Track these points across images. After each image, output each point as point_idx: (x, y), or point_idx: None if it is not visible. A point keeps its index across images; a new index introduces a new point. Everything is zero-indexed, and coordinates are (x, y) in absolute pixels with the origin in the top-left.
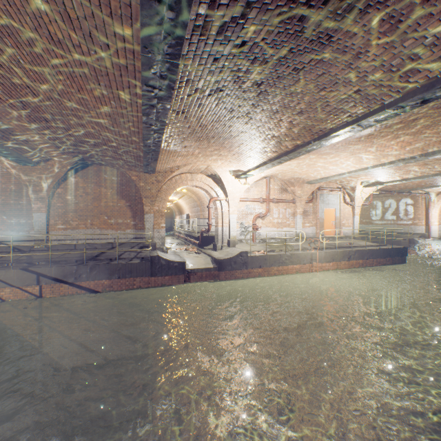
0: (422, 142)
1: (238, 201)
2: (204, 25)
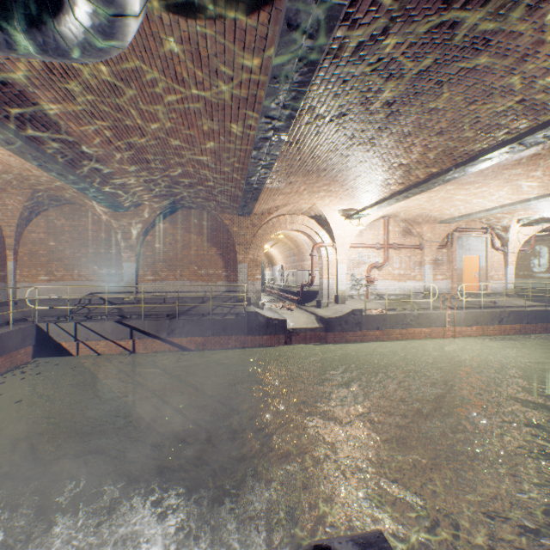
0: None
1: (347, 247)
2: (340, 48)
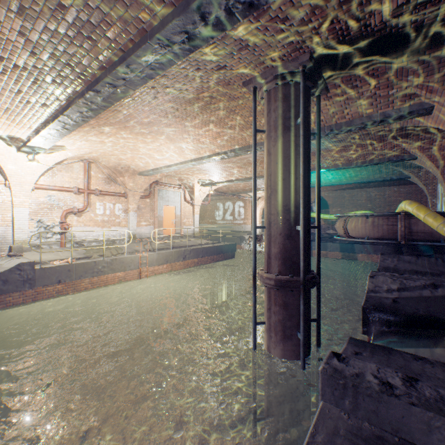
0: (229, 134)
1: (31, 188)
2: None
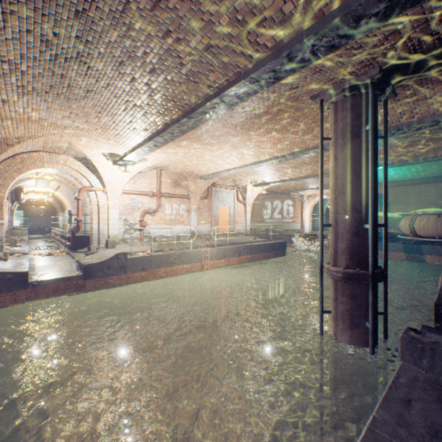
0: (289, 140)
1: (120, 193)
2: None
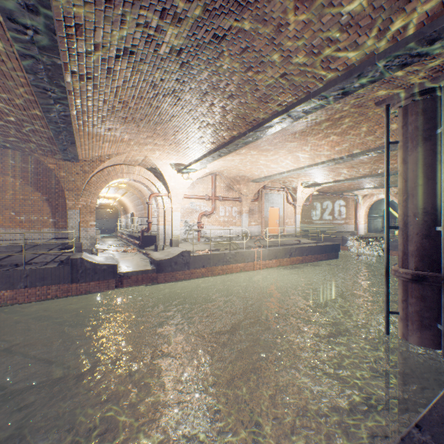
0: (348, 142)
1: (181, 198)
2: None
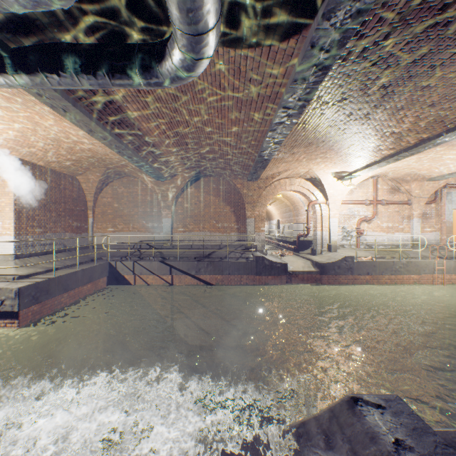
0: None
1: (339, 204)
2: (348, 54)
